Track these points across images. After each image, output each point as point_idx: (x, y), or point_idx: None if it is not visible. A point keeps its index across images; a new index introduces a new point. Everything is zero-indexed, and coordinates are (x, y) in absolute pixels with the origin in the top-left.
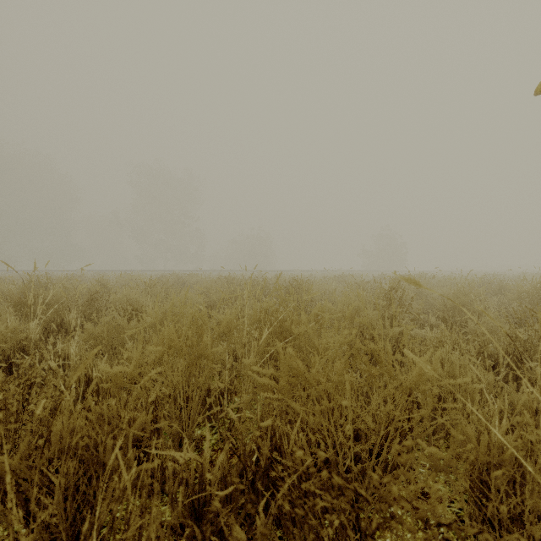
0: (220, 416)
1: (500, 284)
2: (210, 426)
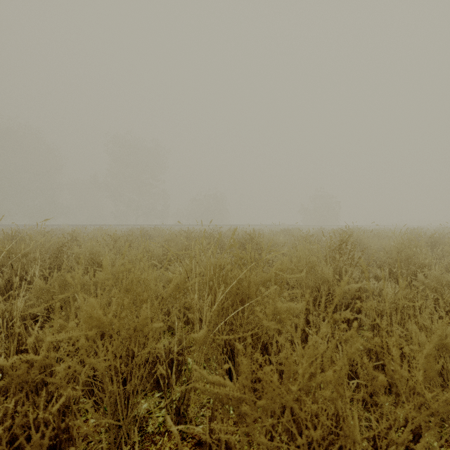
0: (163, 405)
1: (432, 237)
2: (158, 396)
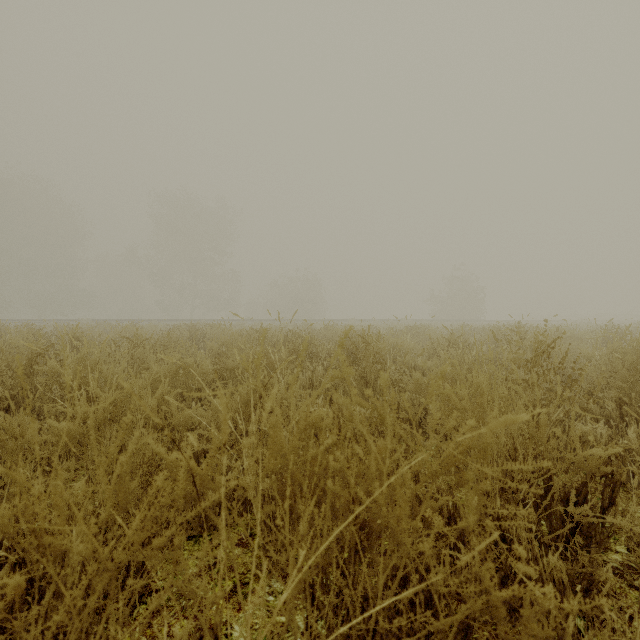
0: None
1: None
2: None
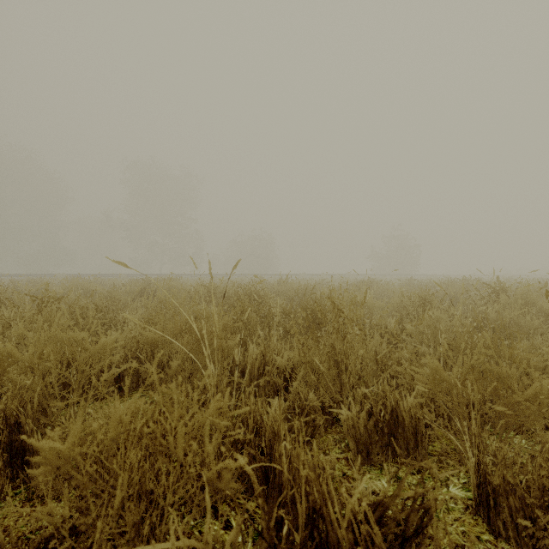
0: None
1: None
2: None
